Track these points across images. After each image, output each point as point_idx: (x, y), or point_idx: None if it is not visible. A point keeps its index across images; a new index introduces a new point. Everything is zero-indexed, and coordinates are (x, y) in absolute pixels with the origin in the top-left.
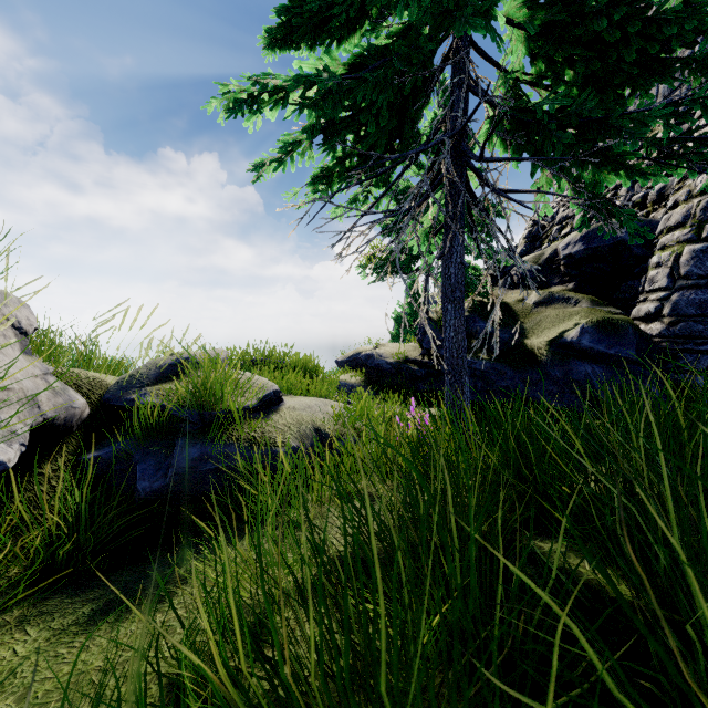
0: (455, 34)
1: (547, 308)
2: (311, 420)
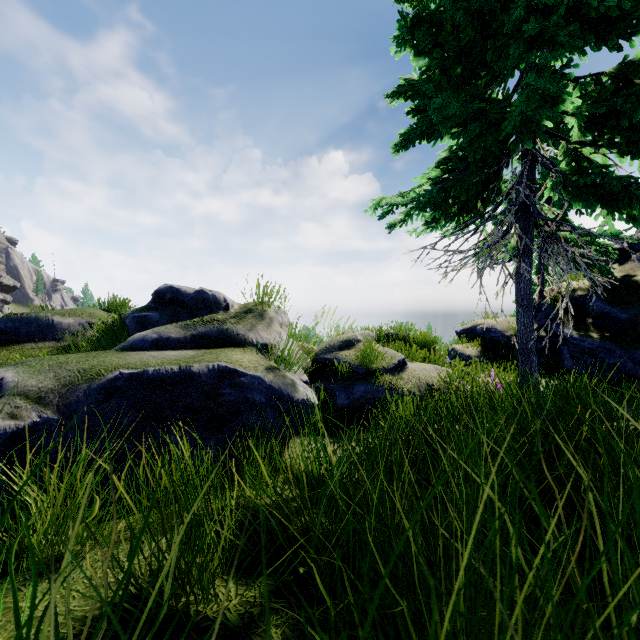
0: None
1: None
2: (424, 378)
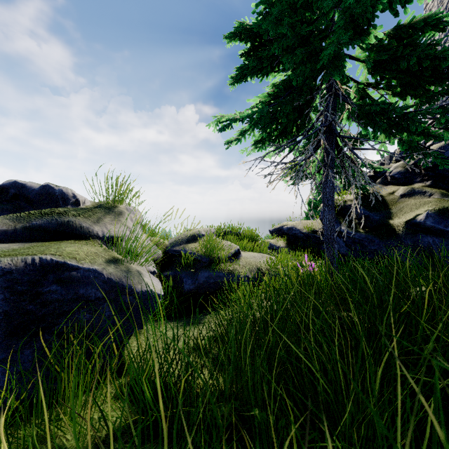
0: None
1: (409, 198)
2: (255, 264)
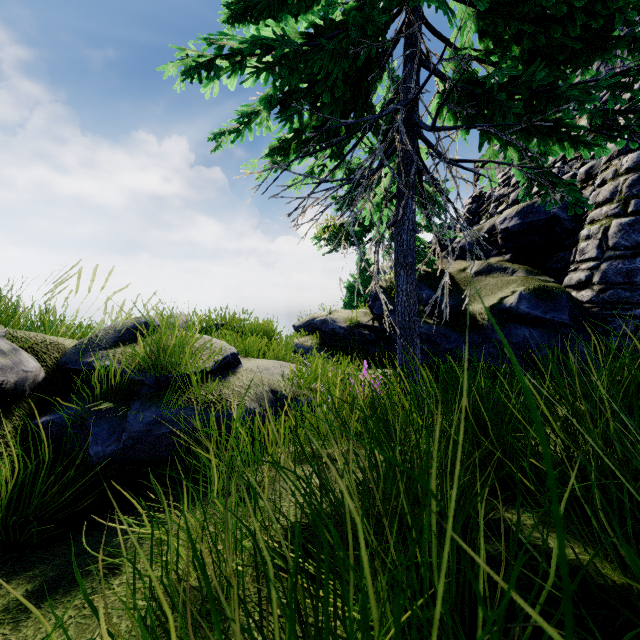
0: (407, 9)
1: (486, 277)
2: (268, 382)
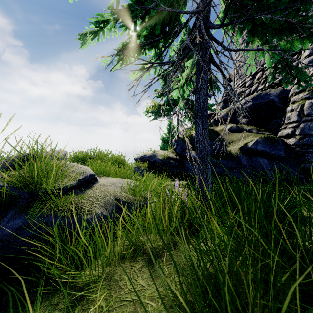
0: None
1: (235, 132)
2: (113, 193)
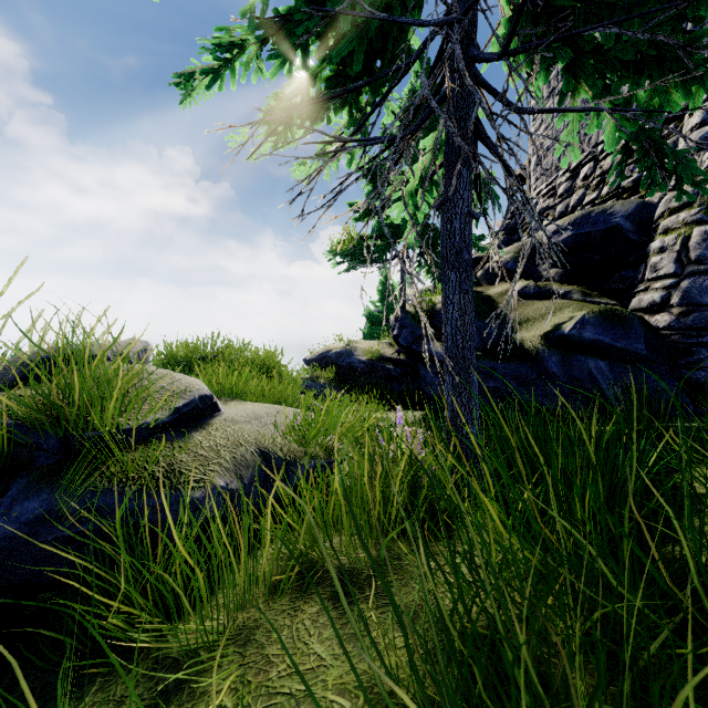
0: None
1: (533, 300)
2: (256, 439)
